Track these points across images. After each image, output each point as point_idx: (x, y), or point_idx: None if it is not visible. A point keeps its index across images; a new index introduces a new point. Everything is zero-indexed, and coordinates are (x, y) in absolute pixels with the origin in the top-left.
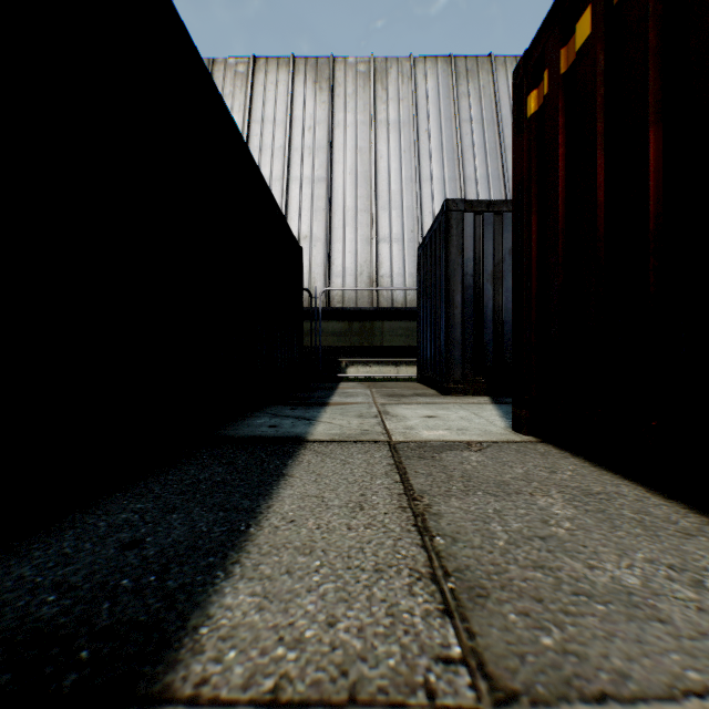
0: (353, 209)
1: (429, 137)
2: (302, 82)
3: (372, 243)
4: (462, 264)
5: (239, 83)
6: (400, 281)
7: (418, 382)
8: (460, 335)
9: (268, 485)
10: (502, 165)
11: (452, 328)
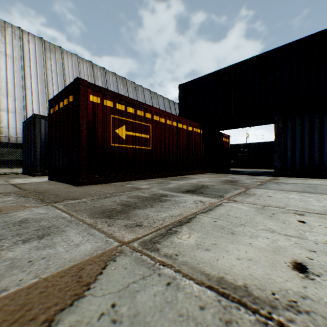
0: None
1: (31, 70)
2: None
3: None
4: (41, 135)
5: None
6: (14, 131)
7: (24, 174)
8: (40, 157)
9: None
10: None
11: (37, 155)
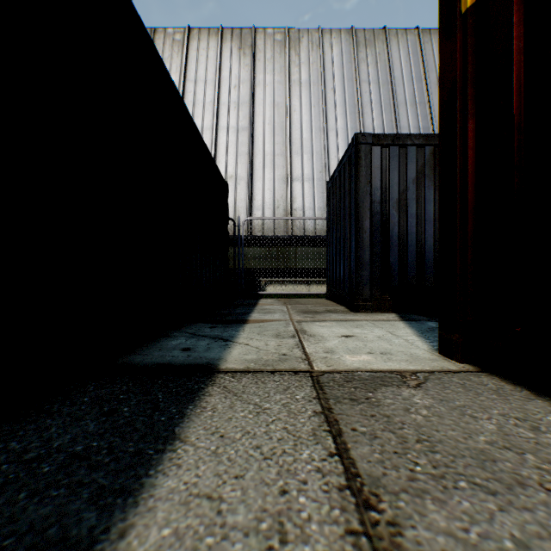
0: (271, 154)
1: (334, 95)
2: (229, 48)
3: (287, 181)
4: (370, 192)
5: (176, 49)
6: (310, 214)
7: (327, 299)
8: (368, 256)
9: (144, 464)
10: (395, 118)
11: (361, 250)
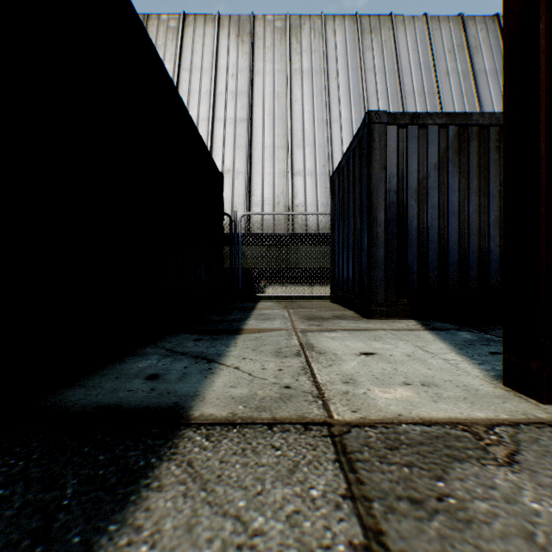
0: (271, 146)
1: (338, 84)
2: (226, 36)
3: (288, 176)
4: (385, 179)
5: (171, 36)
6: (313, 210)
7: (332, 302)
8: (383, 254)
9: None
10: (402, 109)
11: (375, 247)
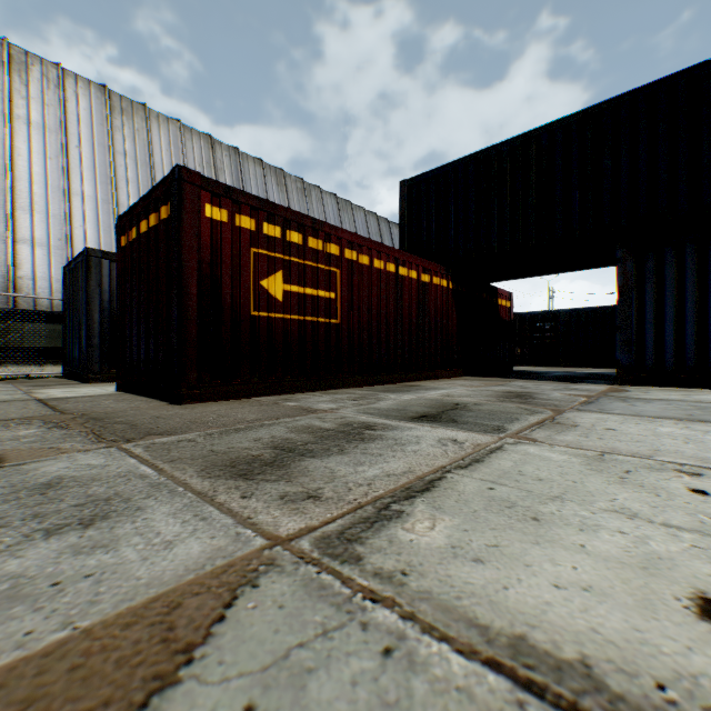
0: None
1: (81, 155)
2: None
3: (9, 241)
4: (101, 293)
5: None
6: (46, 286)
7: (65, 378)
8: (99, 341)
9: None
10: None
11: (93, 337)
